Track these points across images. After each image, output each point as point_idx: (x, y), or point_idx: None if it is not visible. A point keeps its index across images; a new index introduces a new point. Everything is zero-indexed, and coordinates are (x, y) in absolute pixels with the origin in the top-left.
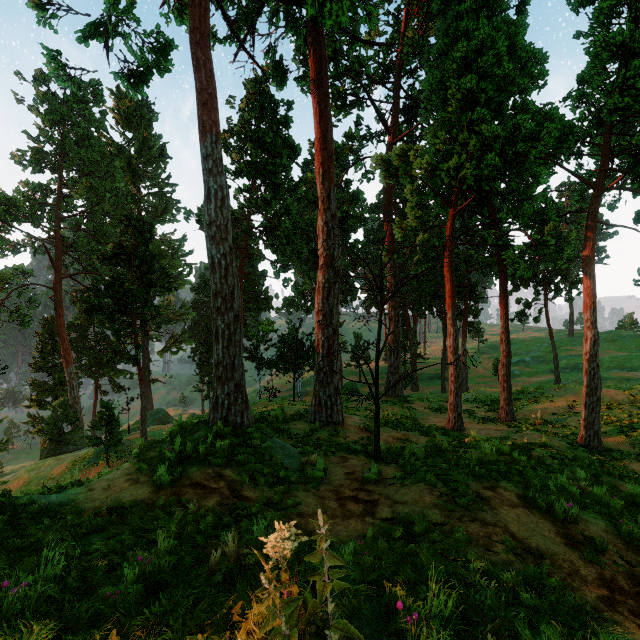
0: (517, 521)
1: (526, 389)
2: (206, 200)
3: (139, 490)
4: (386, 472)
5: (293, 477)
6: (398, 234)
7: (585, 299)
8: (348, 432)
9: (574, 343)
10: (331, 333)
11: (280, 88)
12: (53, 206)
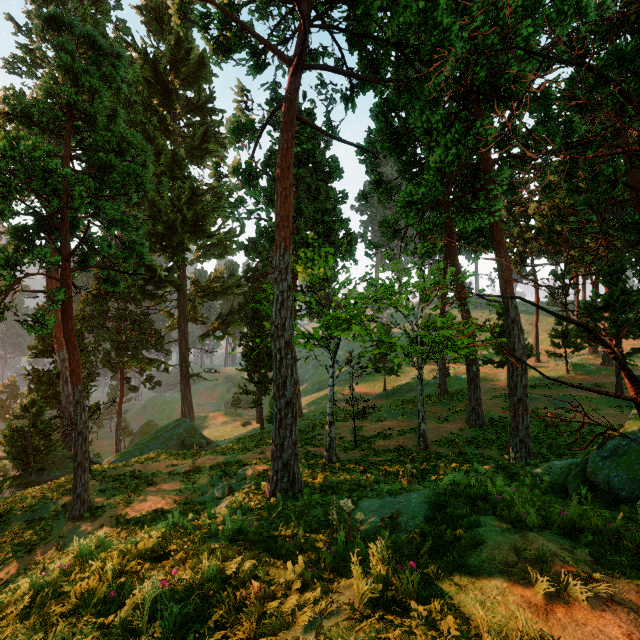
0: None
1: None
2: None
3: None
4: None
5: None
6: None
7: None
8: None
9: None
10: None
11: None
12: None
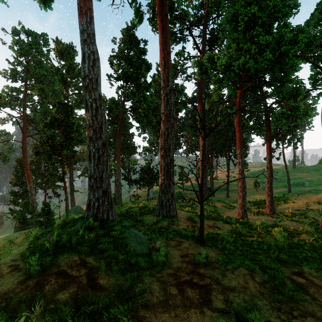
0: None
1: (277, 195)
2: (82, 61)
3: (11, 279)
4: (210, 255)
5: (141, 263)
6: (207, 106)
7: None
8: (180, 222)
9: (296, 171)
10: (169, 161)
11: (139, 24)
12: (22, 99)
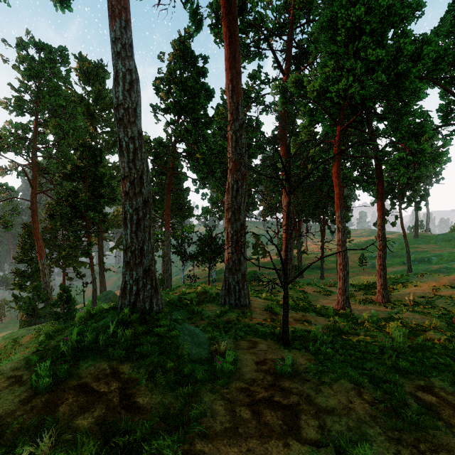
0: None
1: (393, 276)
2: (114, 83)
3: (9, 396)
4: (298, 361)
5: (199, 374)
6: (293, 149)
7: None
8: (254, 314)
9: (419, 242)
10: (239, 227)
11: (197, 33)
12: (31, 140)
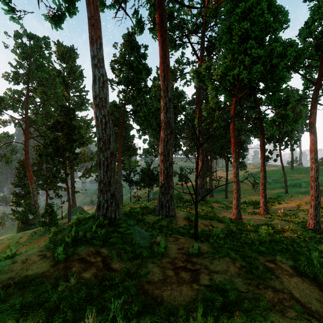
0: (297, 288)
1: (272, 196)
2: (93, 83)
3: (43, 264)
4: (203, 248)
5: (145, 253)
6: (204, 112)
7: (311, 146)
8: (178, 221)
9: (294, 172)
10: (168, 165)
11: (140, 34)
12: (24, 102)
